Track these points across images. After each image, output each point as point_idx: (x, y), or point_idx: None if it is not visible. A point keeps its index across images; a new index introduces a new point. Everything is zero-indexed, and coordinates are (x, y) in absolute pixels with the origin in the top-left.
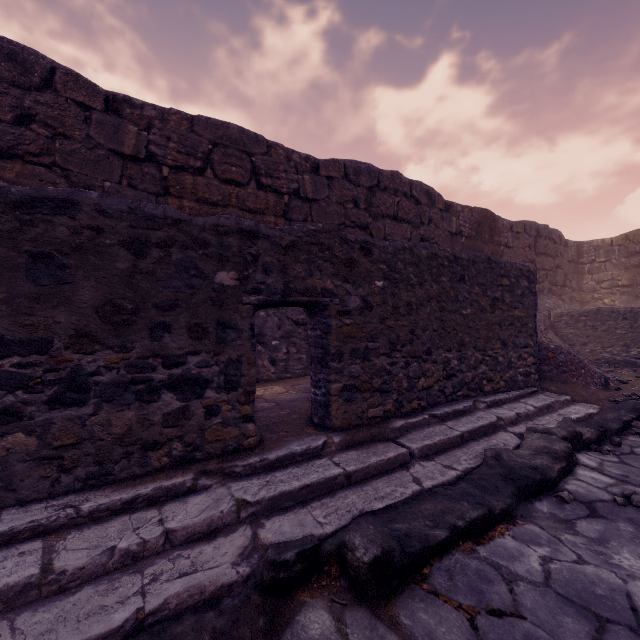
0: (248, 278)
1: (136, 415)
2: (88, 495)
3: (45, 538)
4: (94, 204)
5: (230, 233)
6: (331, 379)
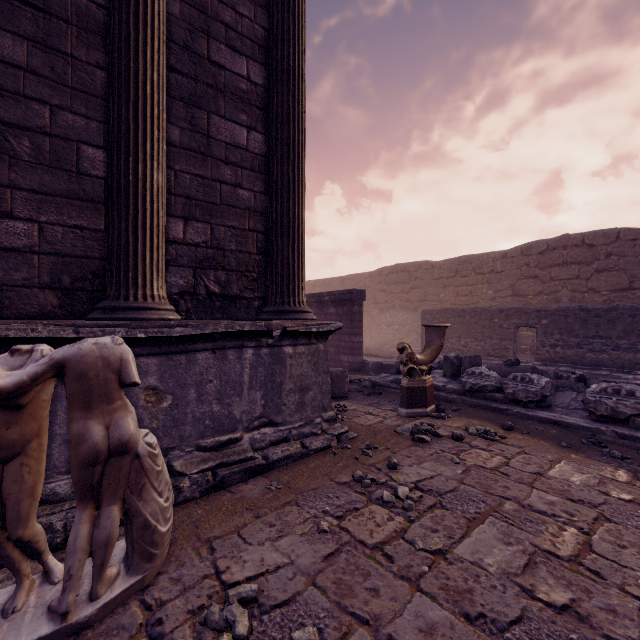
0: None
1: (632, 356)
2: (619, 369)
3: (609, 372)
4: (621, 308)
5: None
6: None
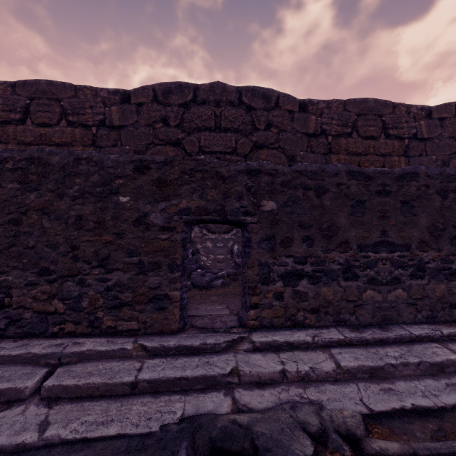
0: None
1: (445, 287)
2: (434, 326)
3: (436, 343)
4: (424, 173)
5: None
6: None
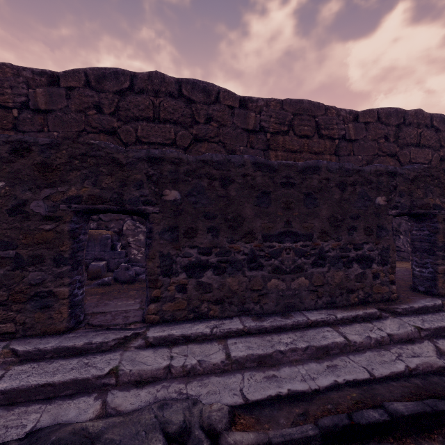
0: (391, 200)
1: (343, 274)
2: (332, 311)
3: (330, 326)
4: (325, 167)
5: (382, 174)
6: (438, 263)
